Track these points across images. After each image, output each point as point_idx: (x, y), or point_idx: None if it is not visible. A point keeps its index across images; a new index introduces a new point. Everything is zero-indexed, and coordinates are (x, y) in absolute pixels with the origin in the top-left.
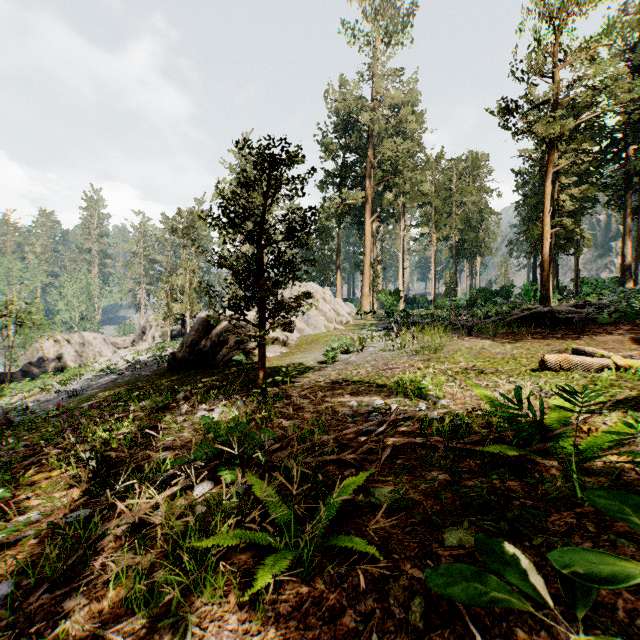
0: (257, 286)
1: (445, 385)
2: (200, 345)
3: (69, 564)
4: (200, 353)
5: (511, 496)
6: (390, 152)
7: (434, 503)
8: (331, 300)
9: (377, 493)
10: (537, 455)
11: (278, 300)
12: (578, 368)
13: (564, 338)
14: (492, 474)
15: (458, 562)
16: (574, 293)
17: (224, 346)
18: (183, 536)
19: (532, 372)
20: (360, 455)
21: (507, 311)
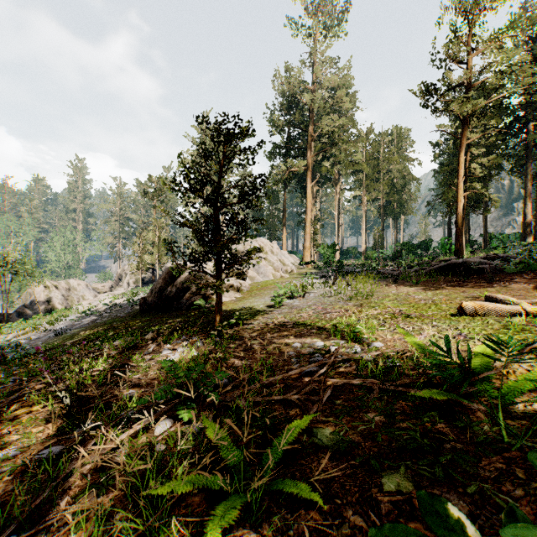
0: (214, 242)
1: (376, 328)
2: (167, 291)
3: (38, 503)
4: (167, 298)
5: (442, 439)
6: (328, 127)
7: (372, 445)
8: (278, 252)
9: (319, 434)
10: (463, 398)
11: (232, 254)
12: (491, 313)
13: (477, 286)
14: (424, 417)
15: (397, 509)
16: (483, 246)
17: (187, 292)
18: (143, 475)
19: (451, 317)
20: (304, 395)
21: (427, 262)
